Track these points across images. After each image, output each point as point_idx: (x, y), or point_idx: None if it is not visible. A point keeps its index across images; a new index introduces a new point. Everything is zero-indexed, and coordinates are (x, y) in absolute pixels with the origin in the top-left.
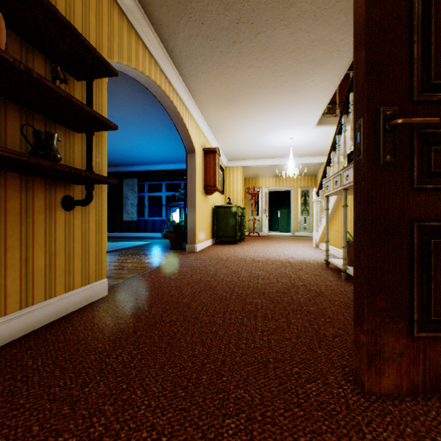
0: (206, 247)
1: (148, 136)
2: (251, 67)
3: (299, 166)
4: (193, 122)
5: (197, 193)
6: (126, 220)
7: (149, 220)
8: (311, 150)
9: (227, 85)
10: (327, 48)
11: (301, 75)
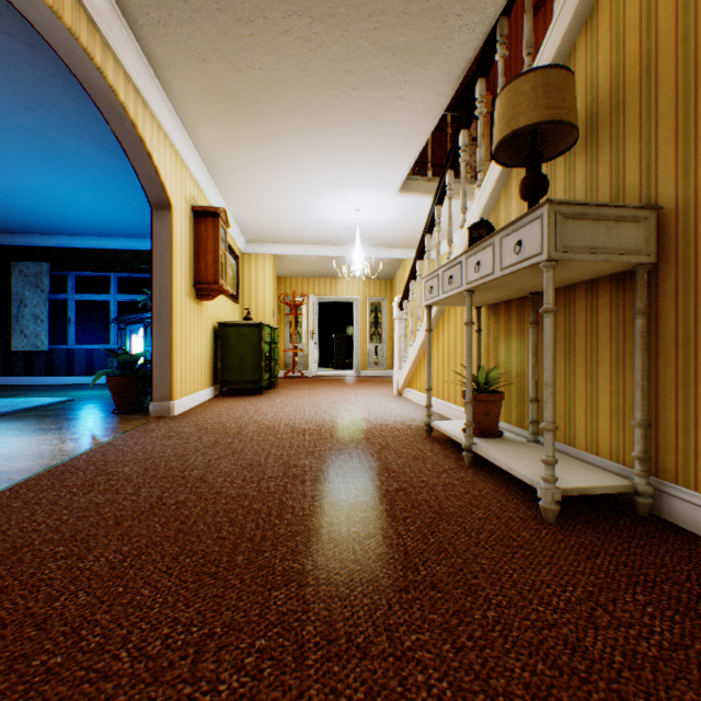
0: (199, 403)
1: (64, 168)
2: (290, 35)
3: (368, 262)
4: (165, 142)
5: (177, 294)
6: (21, 351)
7: (78, 351)
8: (388, 236)
9: (239, 70)
10: (433, 27)
11: (383, 79)
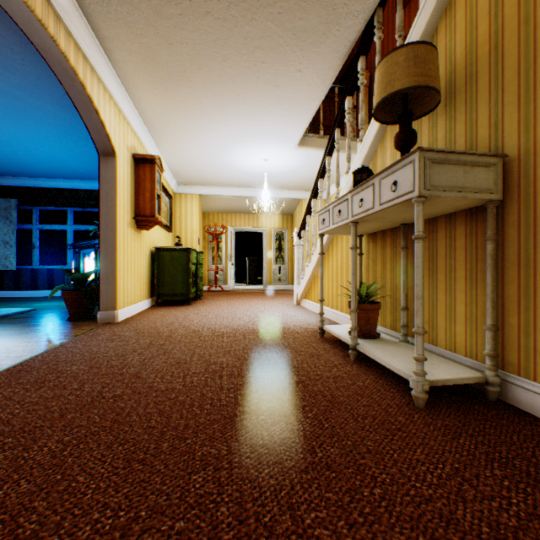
0: (139, 312)
1: (27, 121)
2: (211, 16)
3: (274, 201)
4: (110, 101)
5: (120, 224)
6: None
7: (41, 270)
8: (289, 181)
9: (170, 43)
10: (325, 14)
11: (286, 55)
